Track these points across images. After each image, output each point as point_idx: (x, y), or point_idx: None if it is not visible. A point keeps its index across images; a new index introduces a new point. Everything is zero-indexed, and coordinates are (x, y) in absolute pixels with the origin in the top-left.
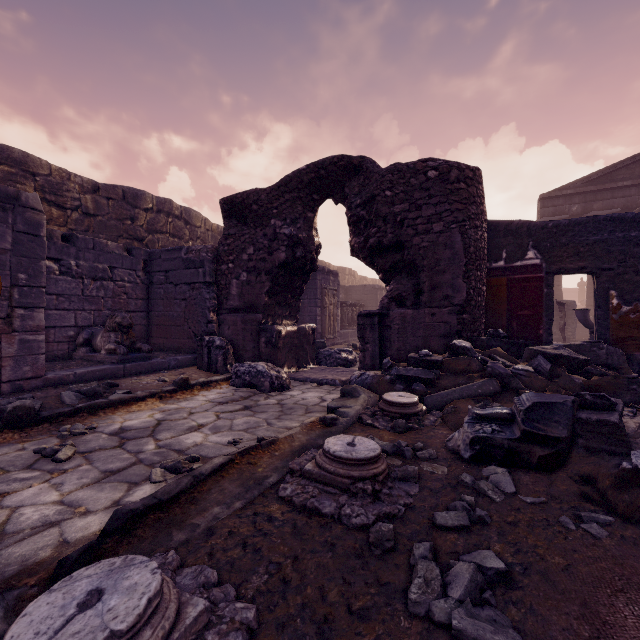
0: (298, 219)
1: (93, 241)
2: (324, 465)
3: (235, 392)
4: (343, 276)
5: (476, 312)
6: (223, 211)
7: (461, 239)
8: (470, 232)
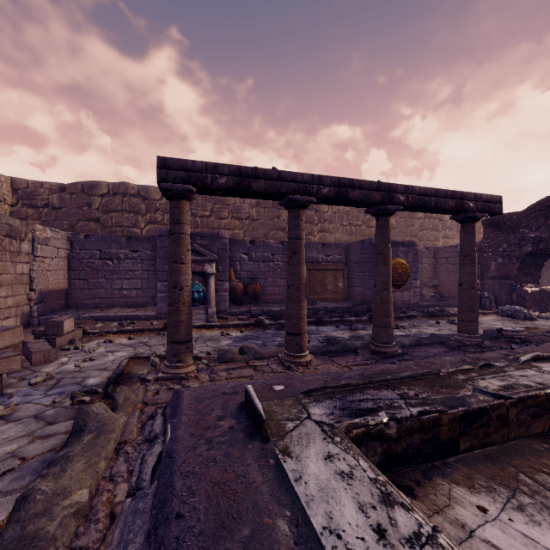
0: (540, 226)
1: None
2: None
3: (502, 318)
4: None
5: None
6: (483, 224)
7: None
8: None
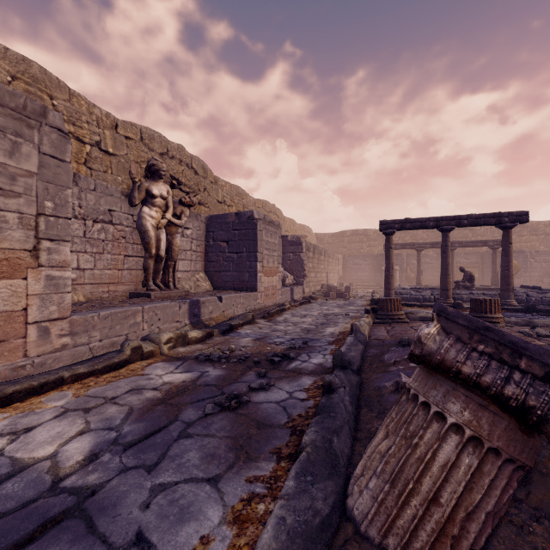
0: None
1: (544, 251)
2: None
3: None
4: None
5: None
6: None
7: None
8: None
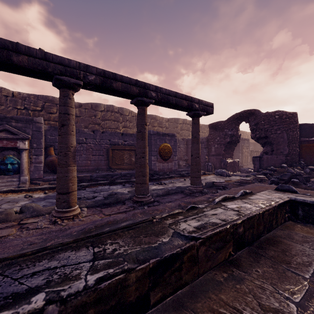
0: (233, 128)
1: None
2: (240, 180)
3: (217, 176)
4: None
5: (293, 156)
6: (209, 127)
7: (286, 135)
8: (290, 133)
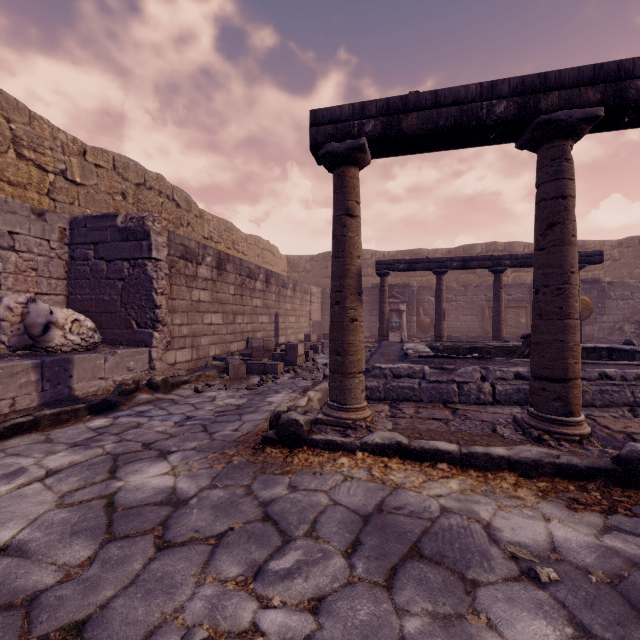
0: None
1: (621, 282)
2: None
3: None
4: None
5: None
6: None
7: None
8: None
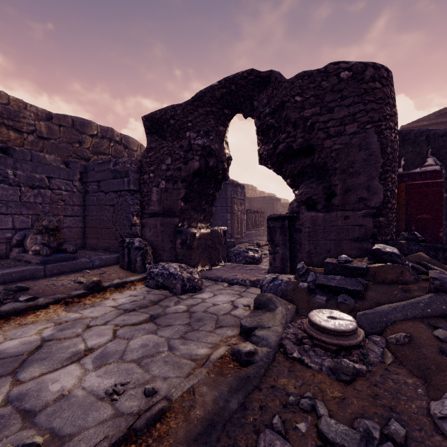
0: (211, 132)
1: (31, 154)
2: None
3: (147, 294)
4: (247, 191)
5: (390, 215)
6: (146, 128)
7: (377, 139)
8: (386, 132)
